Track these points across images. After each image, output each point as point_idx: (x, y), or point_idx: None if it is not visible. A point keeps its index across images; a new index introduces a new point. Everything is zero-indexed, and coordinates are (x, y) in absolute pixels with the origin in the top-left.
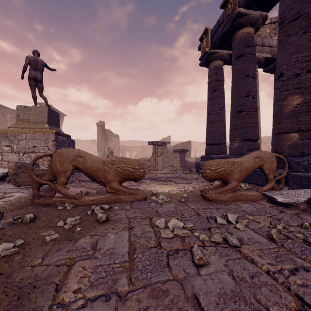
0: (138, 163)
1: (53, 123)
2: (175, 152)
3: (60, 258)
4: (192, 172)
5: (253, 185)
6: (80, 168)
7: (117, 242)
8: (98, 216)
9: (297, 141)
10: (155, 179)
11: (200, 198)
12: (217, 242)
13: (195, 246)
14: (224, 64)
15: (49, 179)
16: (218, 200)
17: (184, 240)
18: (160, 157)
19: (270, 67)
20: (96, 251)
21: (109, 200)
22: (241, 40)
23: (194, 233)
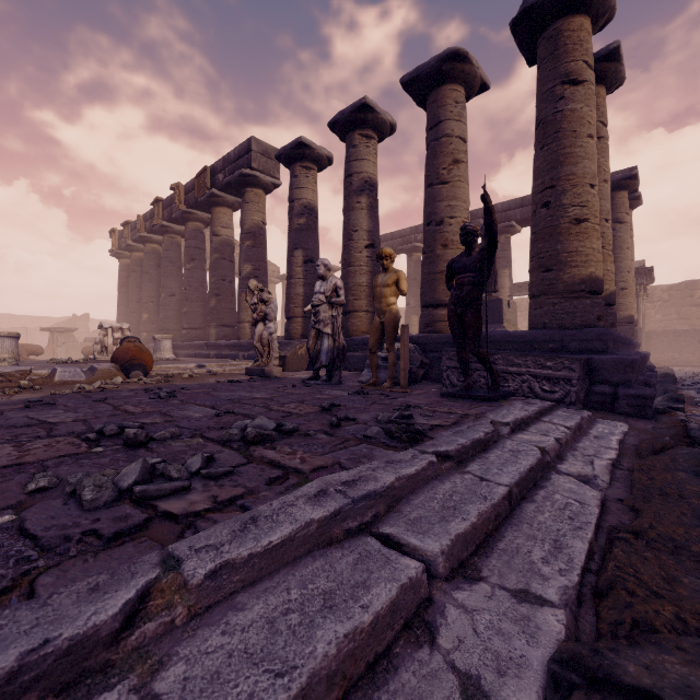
0: (40, 346)
1: None
2: (86, 341)
3: None
4: None
5: None
6: None
7: None
8: None
9: (146, 337)
10: None
11: None
12: None
13: None
14: None
15: None
16: None
17: None
18: (62, 347)
19: None
20: None
21: None
22: (135, 260)
23: None
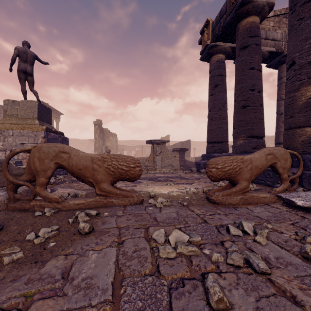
0: (133, 160)
1: (44, 119)
2: (174, 151)
3: (13, 294)
4: (192, 172)
5: (261, 186)
6: (64, 166)
7: (99, 265)
8: (80, 226)
9: None
10: (153, 179)
11: (205, 201)
12: (237, 265)
13: (210, 277)
14: (226, 59)
15: (28, 179)
16: (226, 203)
17: (192, 262)
18: (159, 156)
19: (273, 62)
20: (68, 282)
21: (98, 204)
22: (246, 30)
23: (203, 250)
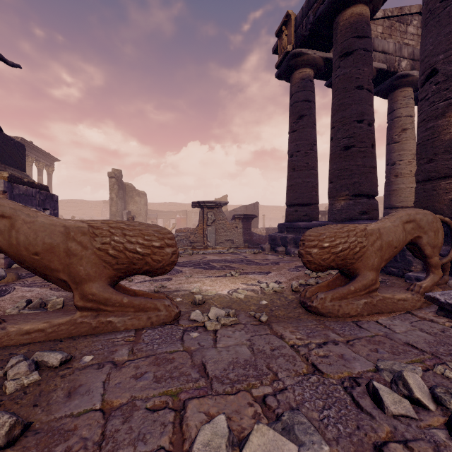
0: (159, 232)
1: (8, 161)
2: (235, 219)
3: None
4: (264, 251)
5: (380, 275)
6: None
7: None
8: None
9: None
10: (202, 265)
11: (299, 310)
12: None
13: None
14: (315, 77)
15: None
16: (340, 314)
17: None
18: (212, 226)
19: (382, 86)
20: None
21: (79, 329)
22: (350, 26)
23: None
